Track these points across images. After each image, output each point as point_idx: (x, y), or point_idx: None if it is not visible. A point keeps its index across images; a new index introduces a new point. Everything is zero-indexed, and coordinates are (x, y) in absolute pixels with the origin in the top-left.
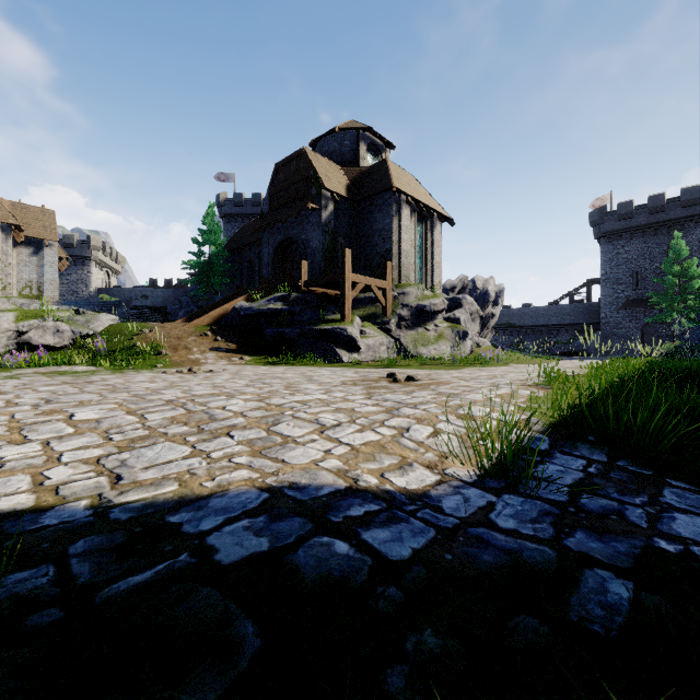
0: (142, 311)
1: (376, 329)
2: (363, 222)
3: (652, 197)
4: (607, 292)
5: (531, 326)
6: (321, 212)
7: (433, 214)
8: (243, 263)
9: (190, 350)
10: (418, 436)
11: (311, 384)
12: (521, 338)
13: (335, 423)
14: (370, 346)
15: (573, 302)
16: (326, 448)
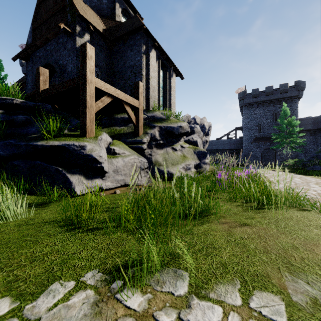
0: None
1: (128, 148)
2: (118, 60)
3: (267, 87)
4: (246, 133)
5: (209, 150)
6: (75, 37)
7: (172, 64)
8: None
9: None
10: None
11: None
12: None
13: None
14: (119, 167)
15: (228, 138)
16: None
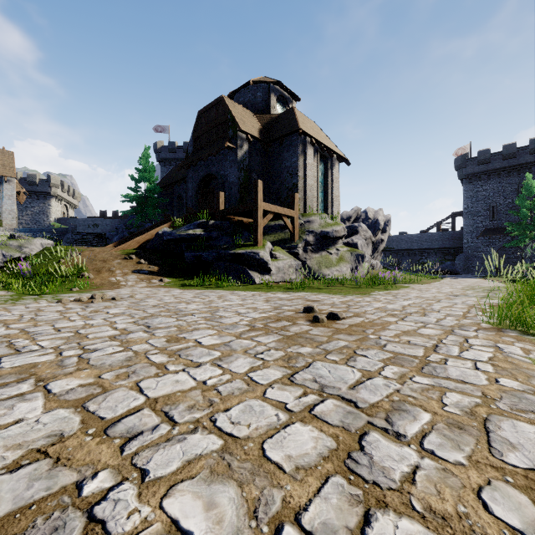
0: (85, 236)
1: (285, 253)
2: (273, 161)
3: (506, 146)
4: (469, 222)
5: (406, 249)
6: (236, 151)
7: (333, 155)
8: (173, 197)
9: (113, 272)
10: None
11: (208, 330)
12: (398, 259)
13: None
14: (280, 268)
15: (440, 230)
16: None
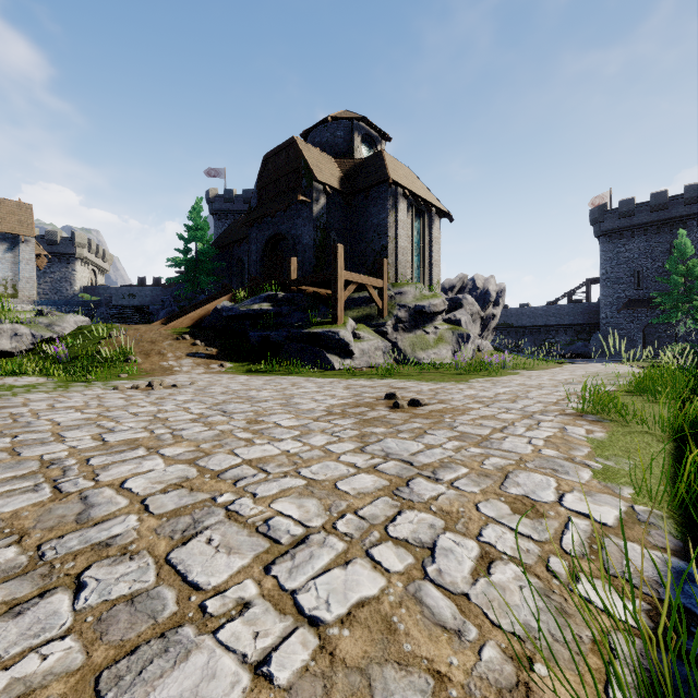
0: (123, 311)
1: (371, 332)
2: (357, 217)
3: (654, 194)
4: (608, 292)
5: (529, 326)
6: (312, 206)
7: (432, 209)
8: (232, 260)
9: (164, 356)
10: (455, 575)
11: (285, 414)
12: (518, 339)
13: (297, 535)
14: (364, 350)
15: (572, 302)
16: (261, 650)
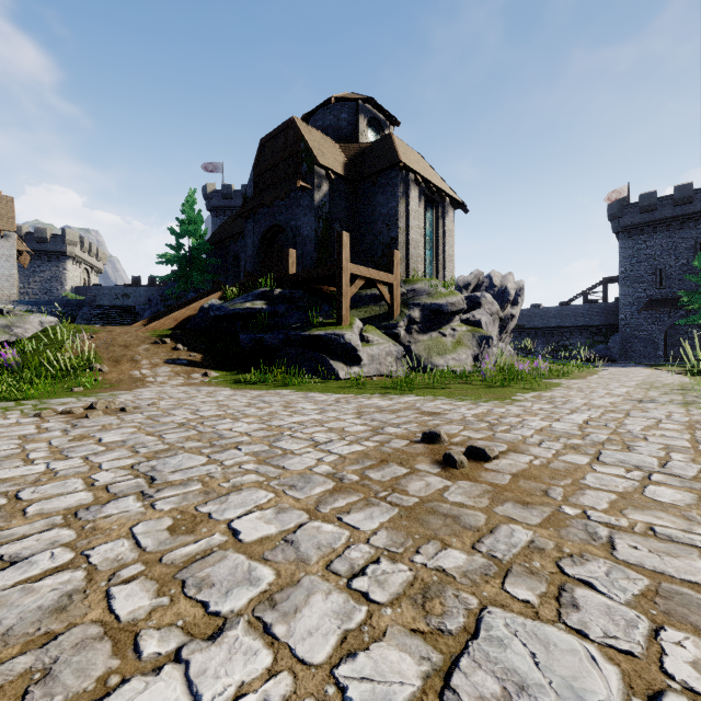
0: (108, 311)
1: (381, 334)
2: (364, 206)
3: (678, 187)
4: (627, 291)
5: (541, 328)
6: (313, 193)
7: (446, 198)
8: (228, 257)
9: (137, 363)
10: None
11: (257, 491)
12: (530, 341)
13: None
14: (374, 356)
15: (587, 302)
16: None
